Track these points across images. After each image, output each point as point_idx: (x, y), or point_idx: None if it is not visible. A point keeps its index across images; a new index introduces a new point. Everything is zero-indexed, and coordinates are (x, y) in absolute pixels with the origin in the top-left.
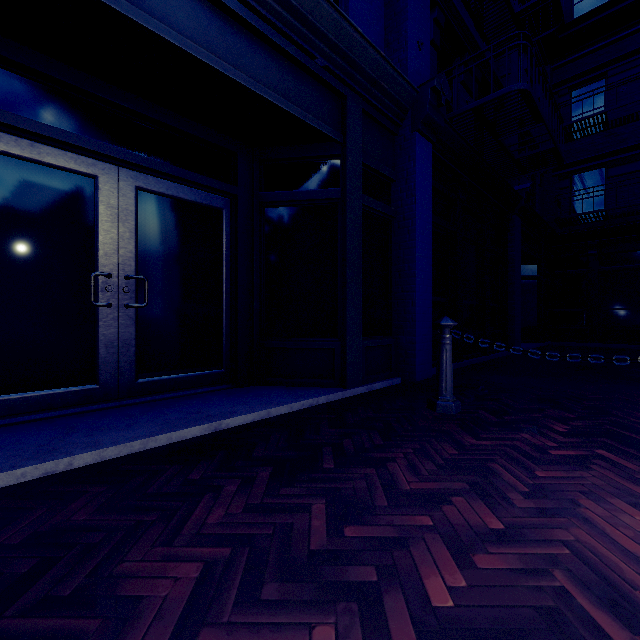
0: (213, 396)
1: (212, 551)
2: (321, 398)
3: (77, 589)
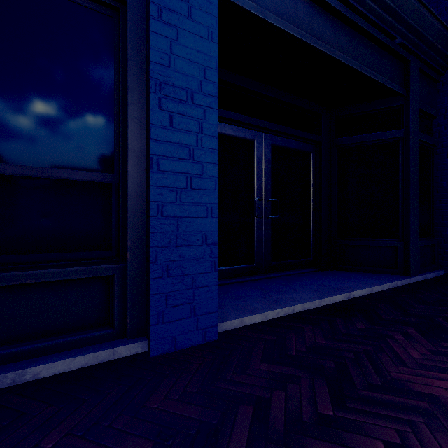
0: (315, 275)
1: (445, 376)
2: (398, 282)
3: (381, 382)
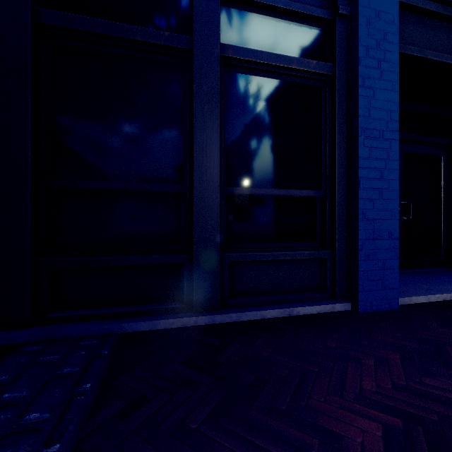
0: (450, 274)
1: None
2: None
3: None
